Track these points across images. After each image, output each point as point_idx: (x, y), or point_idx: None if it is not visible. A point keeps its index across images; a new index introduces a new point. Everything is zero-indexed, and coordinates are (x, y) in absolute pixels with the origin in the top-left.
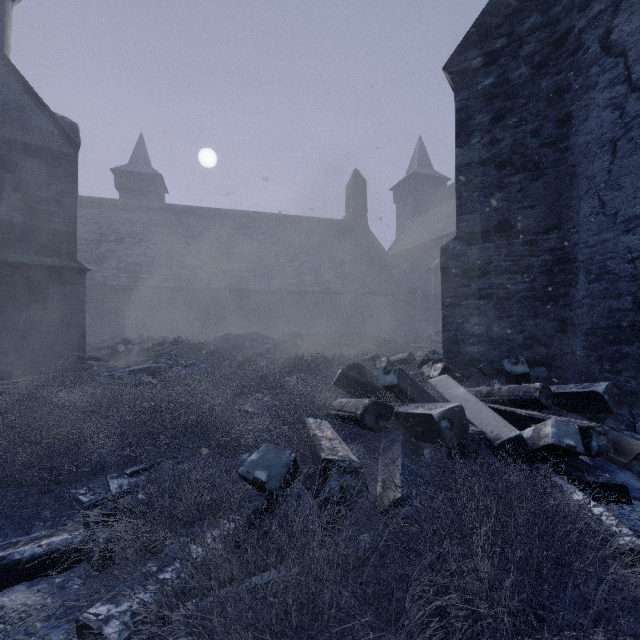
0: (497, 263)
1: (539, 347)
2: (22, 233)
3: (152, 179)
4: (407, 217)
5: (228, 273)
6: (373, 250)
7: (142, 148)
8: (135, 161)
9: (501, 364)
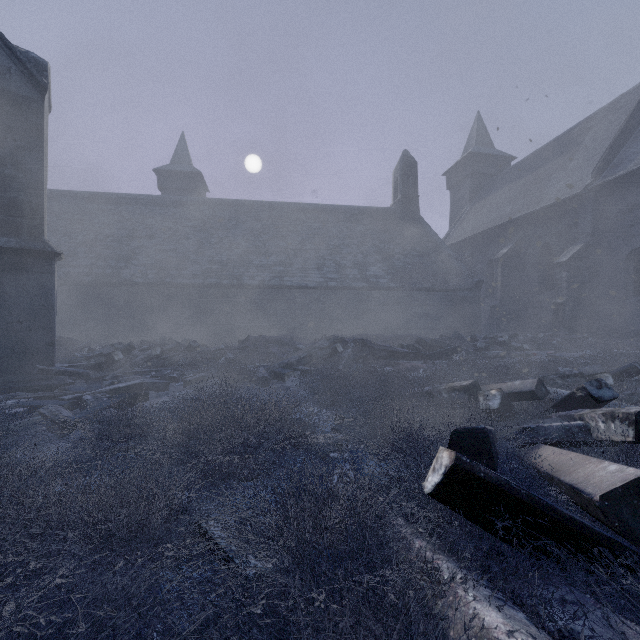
0: None
1: None
2: None
3: (192, 177)
4: (463, 204)
5: (262, 268)
6: (426, 240)
7: (183, 147)
8: (176, 160)
9: None
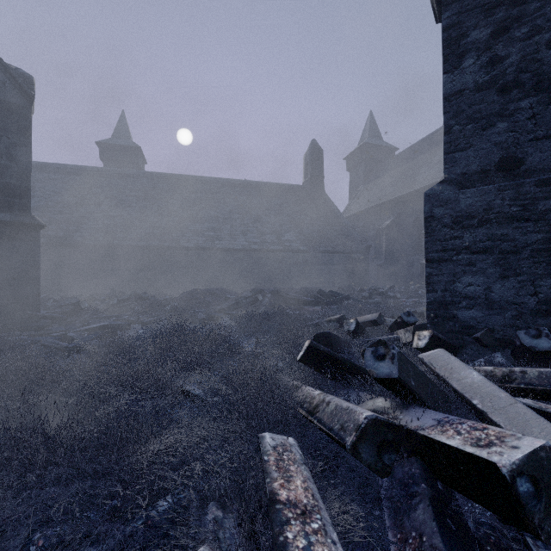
0: (500, 209)
1: None
2: None
3: (132, 151)
4: (359, 183)
5: (196, 233)
6: (329, 212)
7: (123, 124)
8: (117, 135)
9: (505, 333)
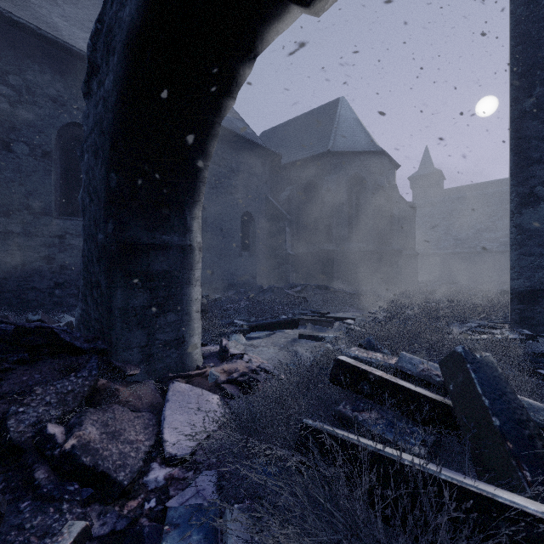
0: None
1: None
2: (400, 244)
3: (434, 176)
4: None
5: (491, 240)
6: None
7: (427, 156)
8: (422, 167)
9: None
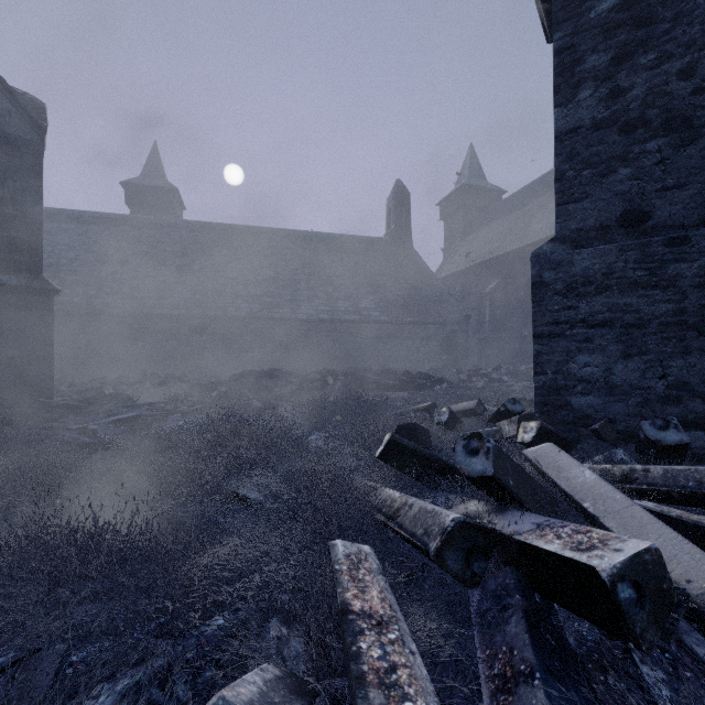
0: (622, 273)
1: (693, 400)
2: None
3: (167, 194)
4: (456, 235)
5: (250, 299)
6: (418, 272)
7: (156, 159)
8: (148, 173)
9: (628, 424)
